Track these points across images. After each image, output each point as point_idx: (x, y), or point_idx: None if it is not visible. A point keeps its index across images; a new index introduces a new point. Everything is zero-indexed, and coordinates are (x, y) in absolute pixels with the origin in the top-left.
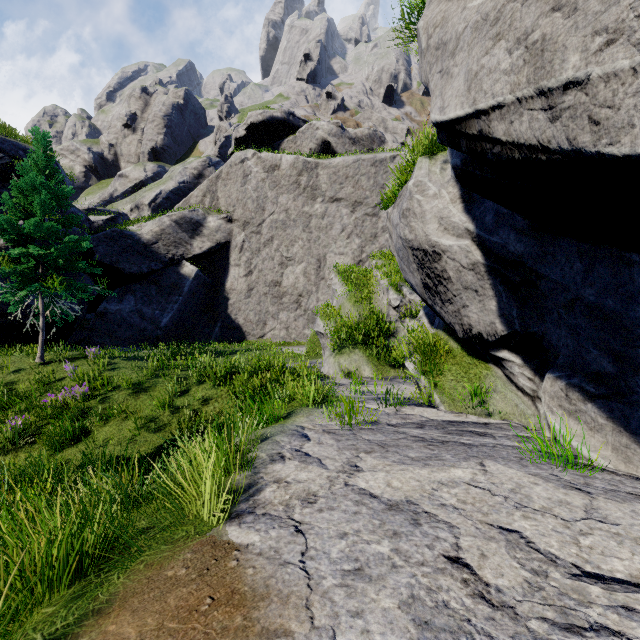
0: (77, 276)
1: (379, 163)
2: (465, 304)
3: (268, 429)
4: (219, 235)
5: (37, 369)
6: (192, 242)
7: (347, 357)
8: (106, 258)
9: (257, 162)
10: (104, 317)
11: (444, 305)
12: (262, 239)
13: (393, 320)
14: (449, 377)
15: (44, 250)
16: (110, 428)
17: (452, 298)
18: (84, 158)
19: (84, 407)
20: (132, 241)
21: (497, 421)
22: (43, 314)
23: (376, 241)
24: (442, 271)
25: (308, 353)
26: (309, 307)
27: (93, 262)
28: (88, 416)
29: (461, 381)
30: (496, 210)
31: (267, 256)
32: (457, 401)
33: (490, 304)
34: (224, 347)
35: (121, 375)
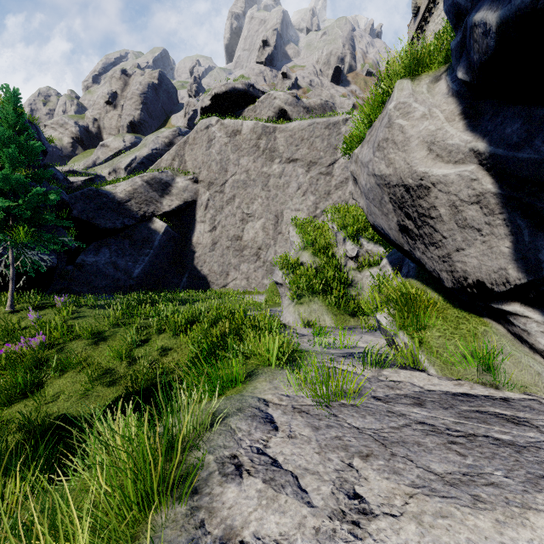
0: (55, 230)
1: (332, 126)
2: (460, 247)
3: (222, 402)
4: (186, 194)
5: (4, 317)
6: (162, 200)
7: (307, 306)
8: (83, 214)
9: (220, 128)
10: (82, 268)
11: (428, 249)
12: (225, 198)
13: (351, 270)
14: (434, 333)
15: (11, 201)
16: (64, 380)
17: (441, 240)
18: (71, 131)
19: (41, 357)
20: (107, 199)
21: (517, 395)
22: (13, 264)
23: (329, 198)
24: (429, 208)
25: (267, 301)
26: (267, 259)
27: (63, 215)
28: (44, 367)
29: (452, 338)
30: (527, 115)
31: (229, 213)
32: (451, 363)
33: (500, 245)
34: (189, 296)
35: (84, 324)
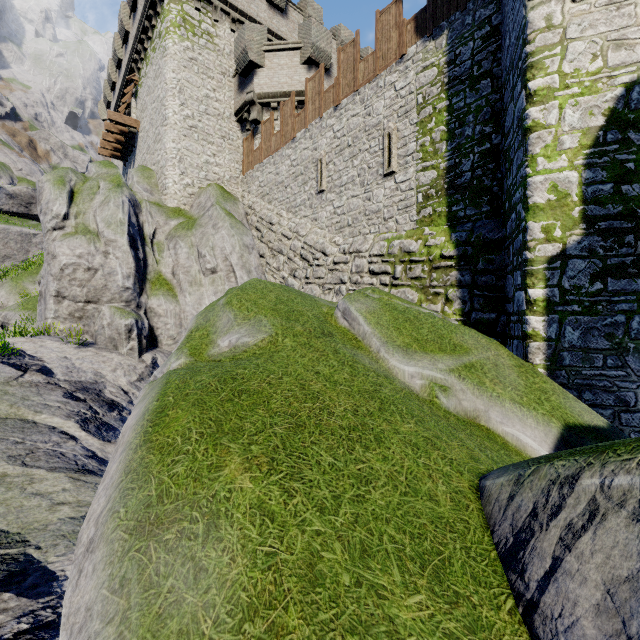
0: None
1: (25, 235)
2: None
3: None
4: None
5: None
6: None
7: None
8: None
9: None
10: None
11: None
12: None
13: None
14: None
15: None
16: None
17: None
18: None
19: None
20: None
21: None
22: None
23: None
24: None
25: None
26: None
27: None
28: None
29: None
30: None
31: None
32: None
33: None
34: None
35: None
